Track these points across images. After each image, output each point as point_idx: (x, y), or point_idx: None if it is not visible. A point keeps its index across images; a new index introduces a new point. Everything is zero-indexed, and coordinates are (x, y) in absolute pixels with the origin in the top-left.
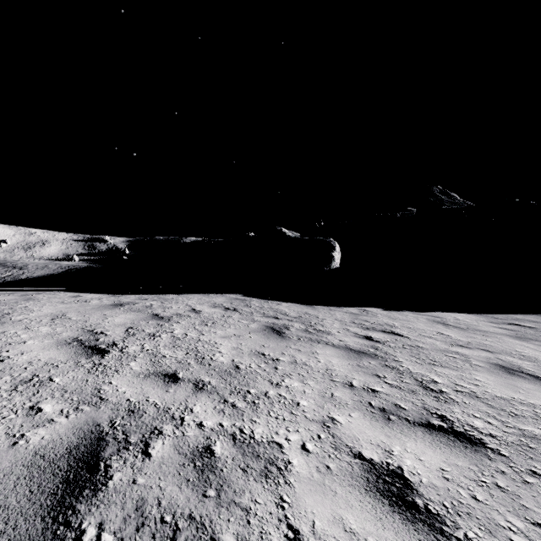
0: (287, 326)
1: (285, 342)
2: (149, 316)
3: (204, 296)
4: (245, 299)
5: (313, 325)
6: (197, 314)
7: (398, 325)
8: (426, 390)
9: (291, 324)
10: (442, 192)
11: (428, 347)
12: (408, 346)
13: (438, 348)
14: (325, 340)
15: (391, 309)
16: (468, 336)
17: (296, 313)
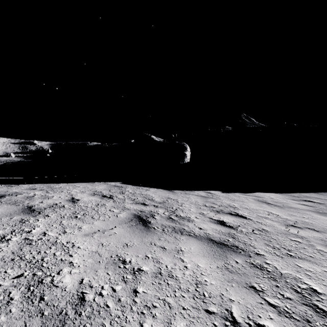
0: (153, 213)
1: (149, 237)
2: (19, 209)
3: (89, 184)
4: (122, 186)
5: (174, 211)
6: (73, 204)
7: (237, 206)
8: (320, 316)
9: (156, 210)
10: (246, 117)
11: (271, 229)
12: (256, 230)
13: (279, 231)
14: (187, 229)
15: (227, 191)
16: (289, 213)
17: (160, 198)
